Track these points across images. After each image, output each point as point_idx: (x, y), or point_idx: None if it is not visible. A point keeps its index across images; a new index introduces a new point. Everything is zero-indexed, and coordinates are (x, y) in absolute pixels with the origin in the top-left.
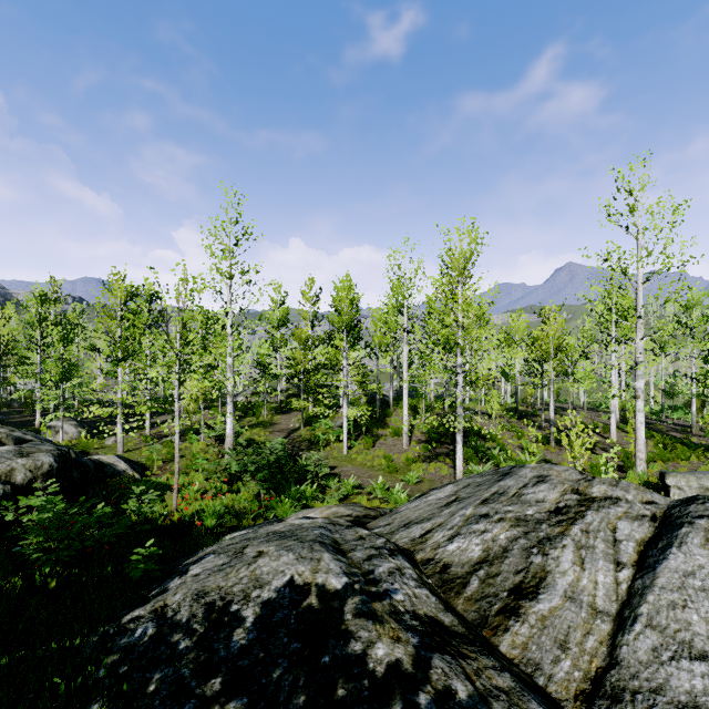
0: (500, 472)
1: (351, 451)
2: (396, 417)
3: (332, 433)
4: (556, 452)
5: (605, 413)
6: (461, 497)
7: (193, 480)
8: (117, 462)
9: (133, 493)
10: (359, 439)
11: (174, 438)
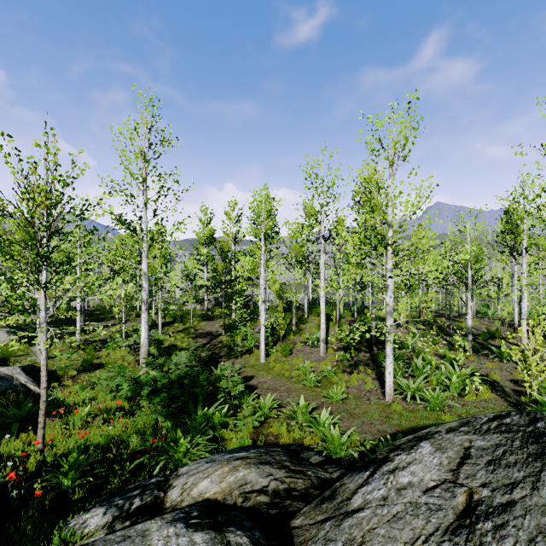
0: (514, 428)
1: (269, 359)
2: (310, 323)
3: (251, 340)
4: (477, 361)
5: (490, 319)
6: (483, 502)
7: (98, 394)
8: (18, 375)
9: (5, 420)
10: (276, 345)
11: (100, 344)
